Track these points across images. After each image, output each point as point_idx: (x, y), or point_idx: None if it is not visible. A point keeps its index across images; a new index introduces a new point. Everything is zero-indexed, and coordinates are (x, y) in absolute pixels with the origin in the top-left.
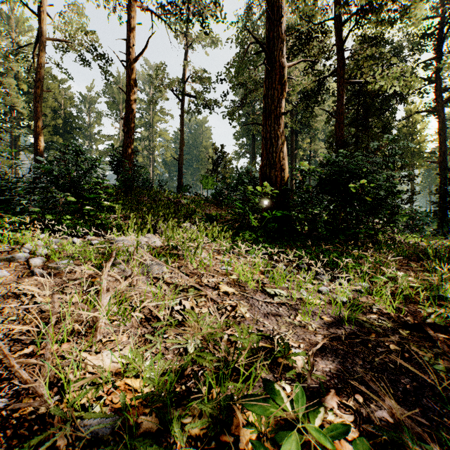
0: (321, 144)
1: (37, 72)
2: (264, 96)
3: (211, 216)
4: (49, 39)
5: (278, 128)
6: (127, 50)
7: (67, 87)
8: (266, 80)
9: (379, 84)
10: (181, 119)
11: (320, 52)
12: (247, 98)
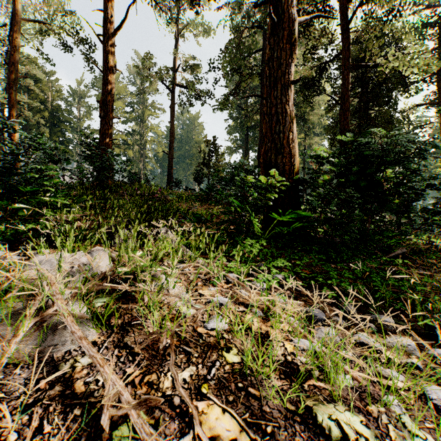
0: (316, 139)
1: (12, 56)
2: (267, 61)
3: (199, 216)
4: (26, 19)
5: (286, 101)
6: (104, 22)
7: (55, 79)
8: (270, 38)
9: (391, 64)
10: (171, 110)
11: (321, 35)
12: (240, 87)
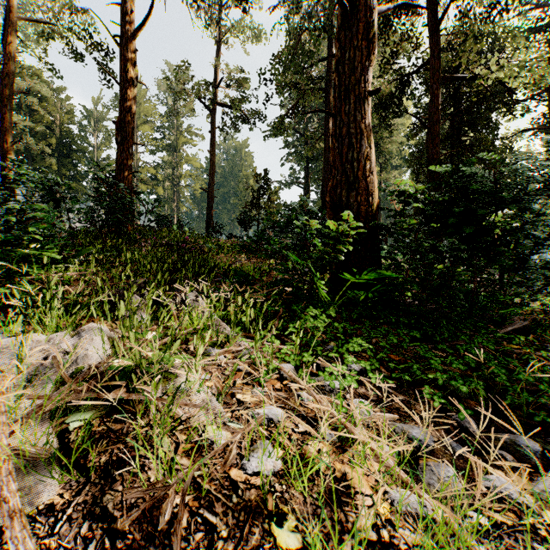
0: (394, 173)
1: (6, 65)
2: (335, 65)
3: (244, 274)
4: (24, 19)
5: (361, 118)
6: (122, 19)
7: (66, 98)
8: (340, 32)
9: (494, 75)
10: (211, 136)
11: (402, 40)
12: (299, 106)
